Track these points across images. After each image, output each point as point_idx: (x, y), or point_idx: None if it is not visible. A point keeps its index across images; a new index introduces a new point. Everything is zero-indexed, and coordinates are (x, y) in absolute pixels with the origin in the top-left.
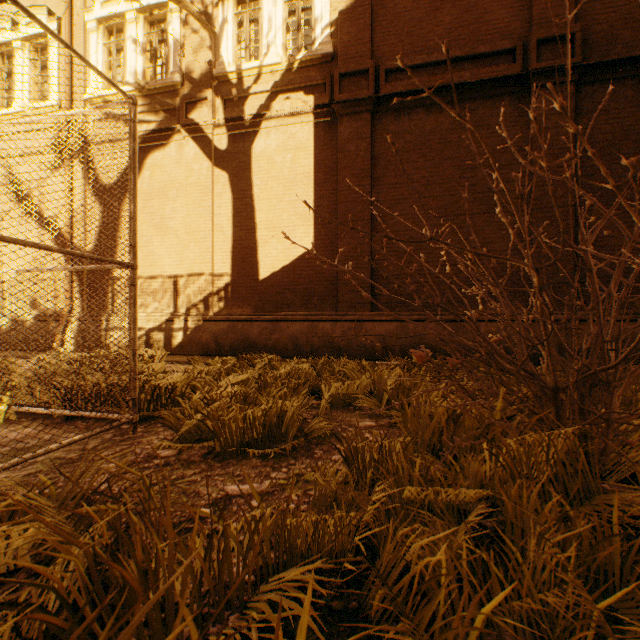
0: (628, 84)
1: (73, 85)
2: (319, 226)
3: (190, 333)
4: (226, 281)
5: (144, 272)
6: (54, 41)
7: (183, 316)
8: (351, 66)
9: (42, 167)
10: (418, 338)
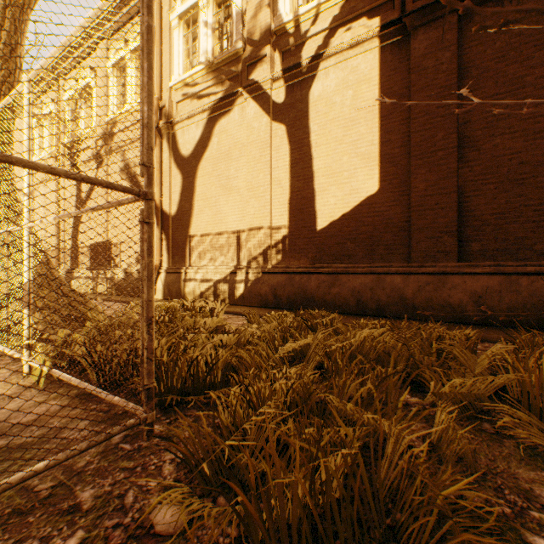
0: None
1: (162, 78)
2: (385, 165)
3: (250, 285)
4: (283, 233)
5: (213, 229)
6: None
7: (244, 269)
8: None
9: None
10: (537, 298)
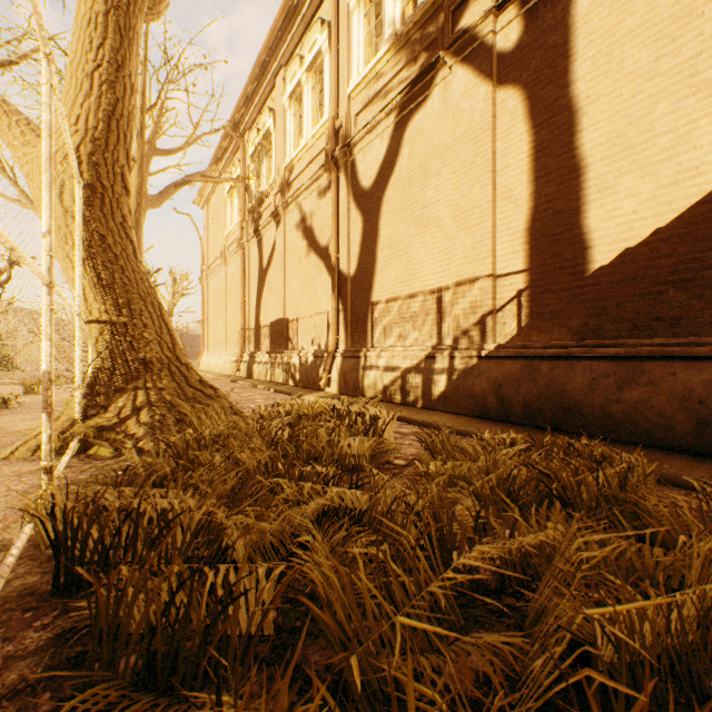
0: None
1: (339, 88)
2: None
3: (456, 378)
4: (517, 285)
5: (402, 290)
6: (326, 52)
7: (447, 350)
8: None
9: (319, 195)
10: None
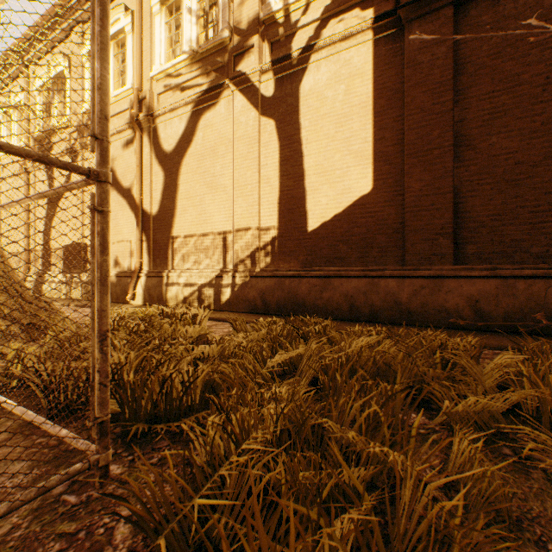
0: None
1: (142, 67)
2: (379, 163)
3: (237, 289)
4: (272, 235)
5: (197, 230)
6: (129, 33)
7: (231, 272)
8: None
9: (122, 145)
10: (534, 302)
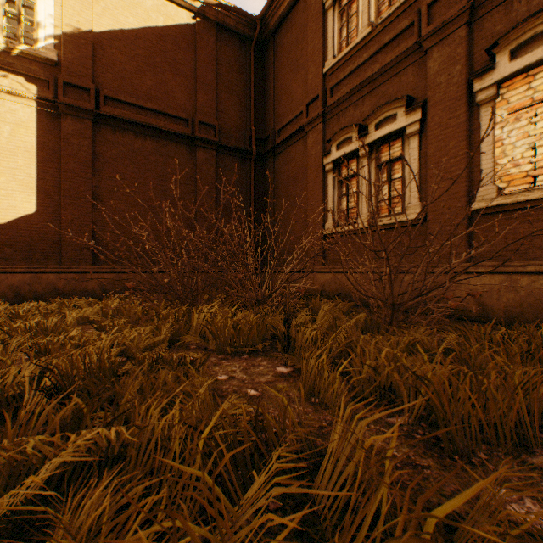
0: (238, 160)
1: None
2: (43, 195)
3: None
4: None
5: None
6: None
7: None
8: (76, 80)
9: None
10: None
